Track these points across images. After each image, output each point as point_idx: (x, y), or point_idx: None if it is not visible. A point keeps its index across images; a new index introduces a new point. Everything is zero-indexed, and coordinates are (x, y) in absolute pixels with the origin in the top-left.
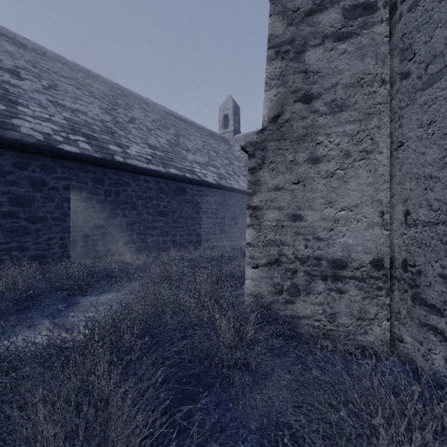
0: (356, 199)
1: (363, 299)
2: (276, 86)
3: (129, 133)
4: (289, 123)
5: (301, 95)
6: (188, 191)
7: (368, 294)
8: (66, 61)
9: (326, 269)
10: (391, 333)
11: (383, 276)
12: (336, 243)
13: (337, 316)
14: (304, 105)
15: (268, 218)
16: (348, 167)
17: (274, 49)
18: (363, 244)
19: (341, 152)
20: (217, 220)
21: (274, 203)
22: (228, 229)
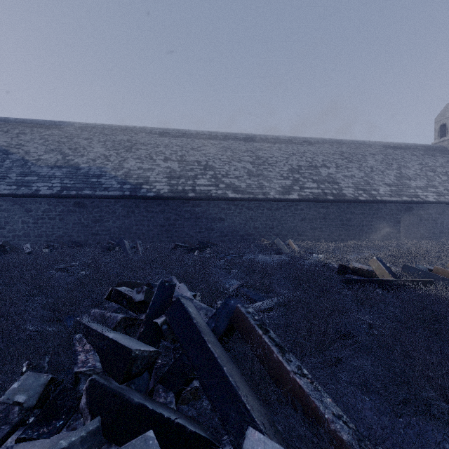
0: None
1: None
2: None
3: (374, 180)
4: None
5: None
6: (414, 208)
7: None
8: (326, 140)
9: None
10: None
11: None
12: None
13: None
14: None
15: None
16: None
17: None
18: None
19: None
20: (436, 224)
21: None
22: (447, 231)
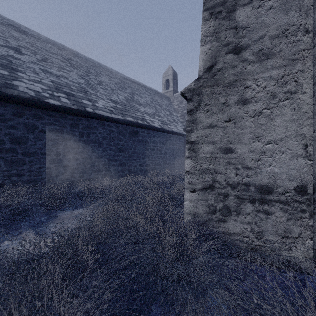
0: (281, 134)
1: (288, 220)
2: (211, 41)
3: (98, 91)
4: (221, 71)
5: (232, 47)
6: (140, 133)
7: (292, 216)
8: (54, 42)
9: (254, 193)
10: (312, 250)
11: (307, 200)
12: (263, 171)
13: (264, 234)
14: (235, 56)
15: (203, 151)
16: (274, 107)
17: (208, 11)
18: (288, 172)
19: (267, 94)
20: (161, 155)
21: (209, 138)
22: (169, 161)
